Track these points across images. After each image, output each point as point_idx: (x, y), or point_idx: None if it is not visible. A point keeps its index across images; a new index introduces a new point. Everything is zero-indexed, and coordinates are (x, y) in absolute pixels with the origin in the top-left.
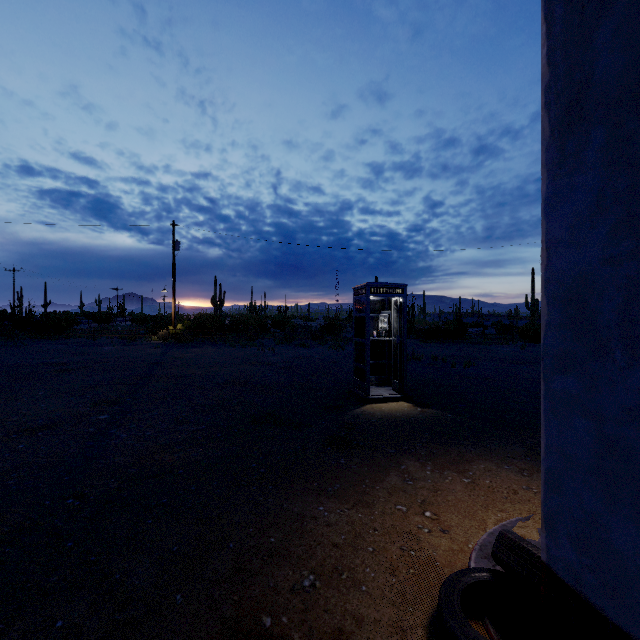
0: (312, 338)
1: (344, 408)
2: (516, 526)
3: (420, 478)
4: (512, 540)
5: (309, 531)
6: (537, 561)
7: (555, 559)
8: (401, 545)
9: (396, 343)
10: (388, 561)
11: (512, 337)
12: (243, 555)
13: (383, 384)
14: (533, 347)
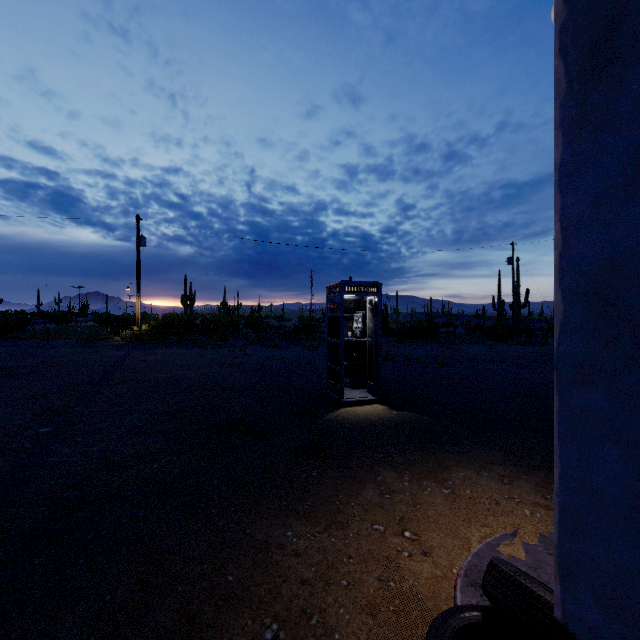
0: (286, 338)
1: (317, 413)
2: (501, 543)
3: (398, 490)
4: (507, 574)
5: (274, 564)
6: (537, 601)
7: (574, 619)
8: (379, 575)
9: (371, 344)
10: (365, 597)
11: (481, 336)
12: (193, 601)
13: (358, 386)
14: (501, 346)
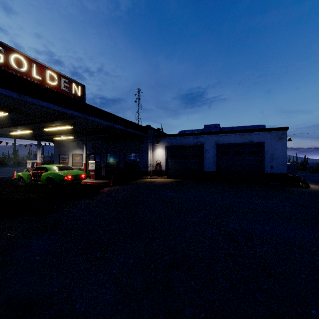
0: None
1: None
2: None
3: None
4: None
5: None
6: None
7: None
8: None
9: (42, 162)
10: None
11: None
12: None
13: None
14: None
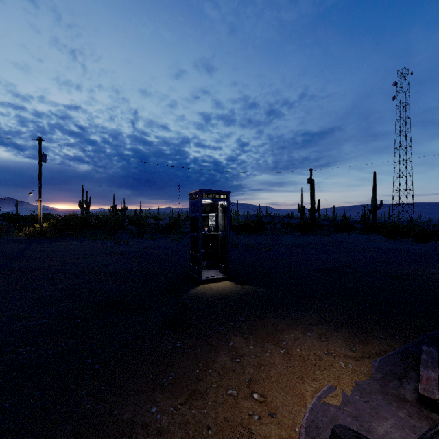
0: (159, 232)
1: (181, 290)
2: (329, 396)
3: (246, 354)
4: None
5: None
6: None
7: None
8: None
9: (222, 236)
10: None
11: (292, 230)
12: None
13: (212, 267)
14: (304, 236)
